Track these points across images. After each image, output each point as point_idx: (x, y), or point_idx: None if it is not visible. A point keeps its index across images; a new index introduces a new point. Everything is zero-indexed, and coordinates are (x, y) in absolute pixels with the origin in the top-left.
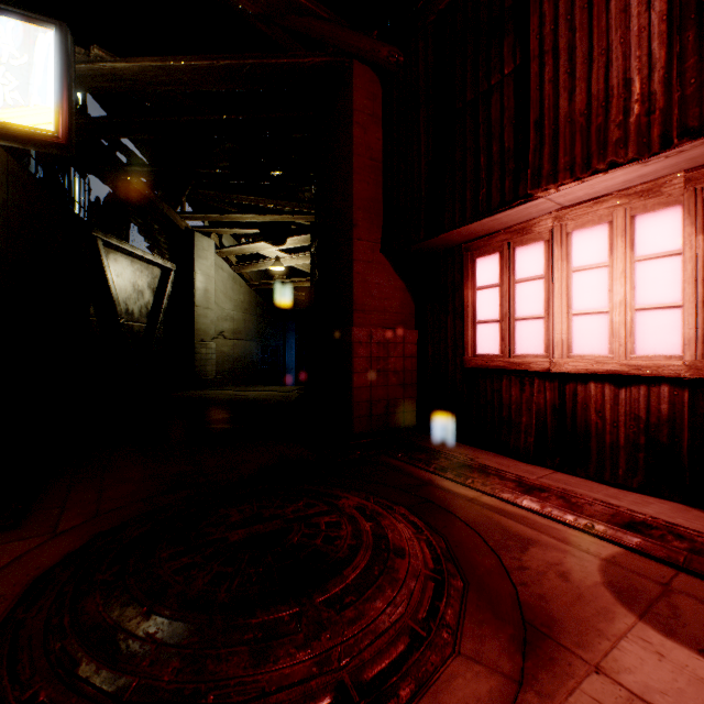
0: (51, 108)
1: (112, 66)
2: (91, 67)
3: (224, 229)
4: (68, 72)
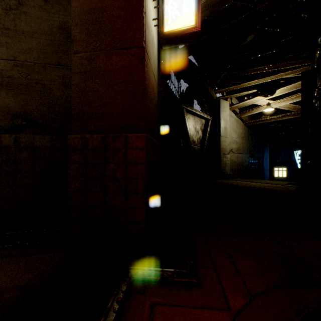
0: (192, 12)
1: None
2: None
3: (235, 94)
4: None
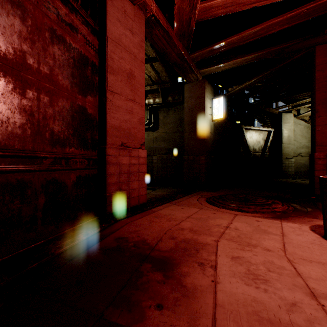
0: (222, 113)
1: (238, 88)
2: (234, 91)
3: (297, 107)
4: (225, 103)
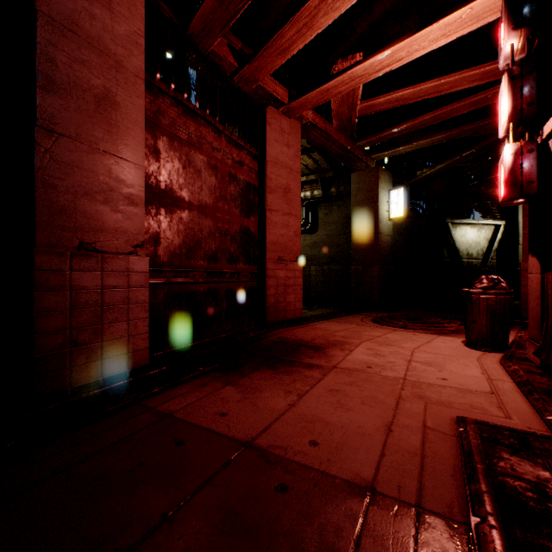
0: (402, 209)
1: (429, 172)
2: (424, 175)
3: None
4: (406, 197)
